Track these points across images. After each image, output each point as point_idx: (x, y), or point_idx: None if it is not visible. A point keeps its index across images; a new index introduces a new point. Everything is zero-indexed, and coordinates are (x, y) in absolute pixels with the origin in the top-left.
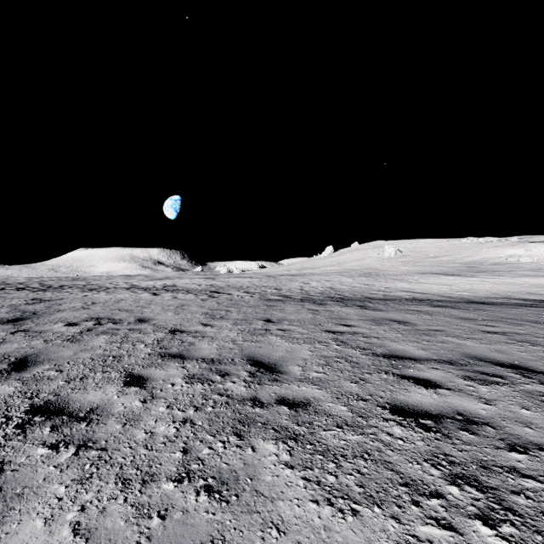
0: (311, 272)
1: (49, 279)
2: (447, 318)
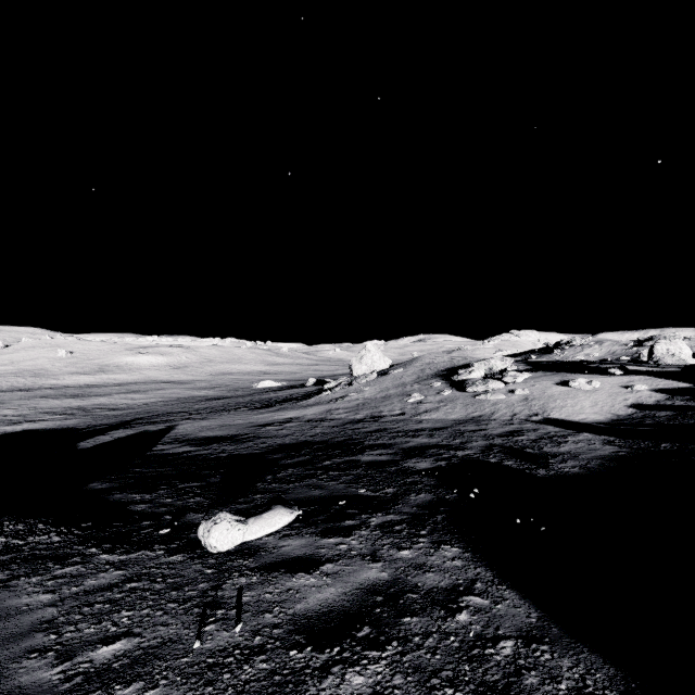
0: None
1: None
2: (49, 391)
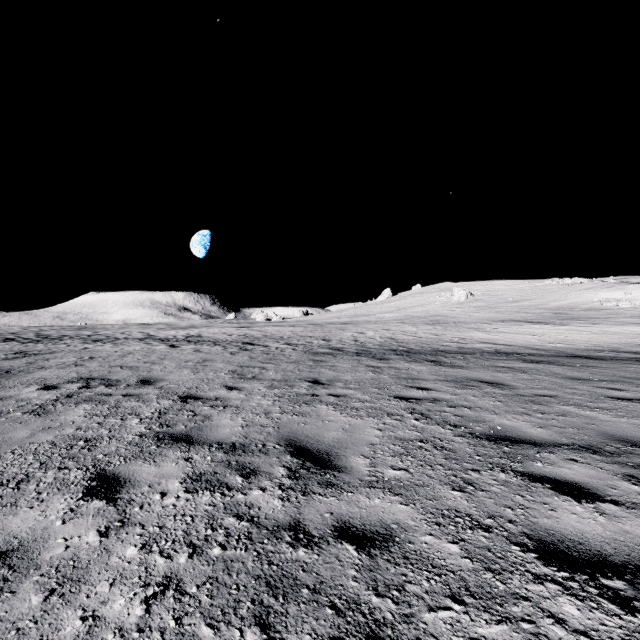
0: (366, 319)
1: (50, 328)
2: (552, 378)
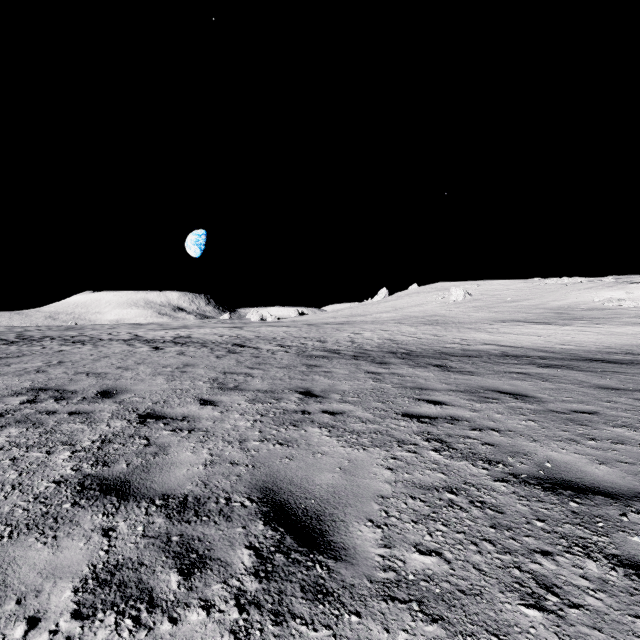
0: (362, 320)
1: (36, 328)
2: (579, 387)
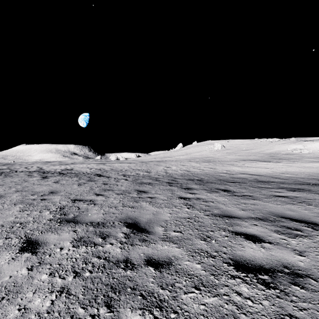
0: (170, 159)
1: None
2: None
